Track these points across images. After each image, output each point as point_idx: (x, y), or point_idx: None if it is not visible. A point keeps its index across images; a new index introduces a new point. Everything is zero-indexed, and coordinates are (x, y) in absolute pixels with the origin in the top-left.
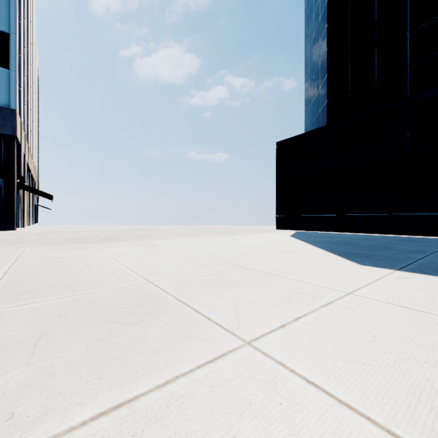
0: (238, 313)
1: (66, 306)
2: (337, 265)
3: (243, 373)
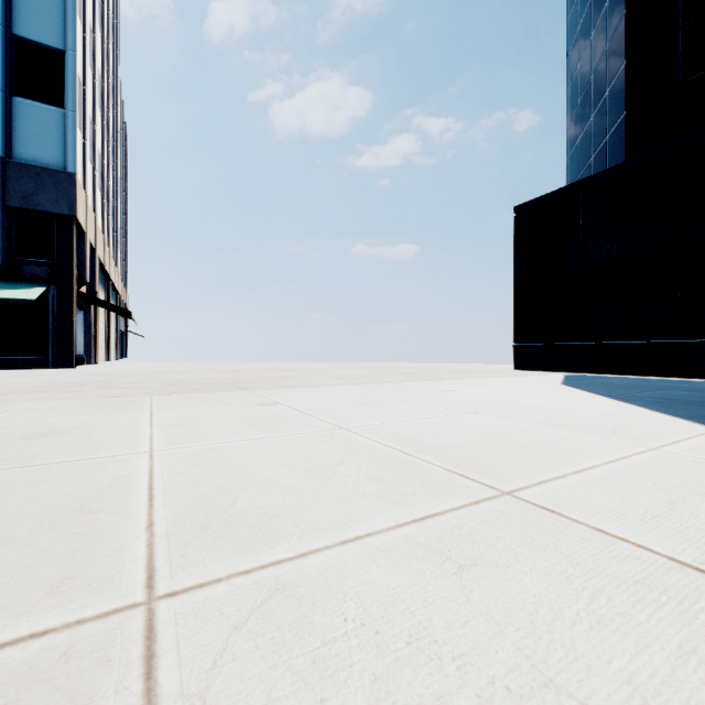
0: None
1: None
2: None
3: None
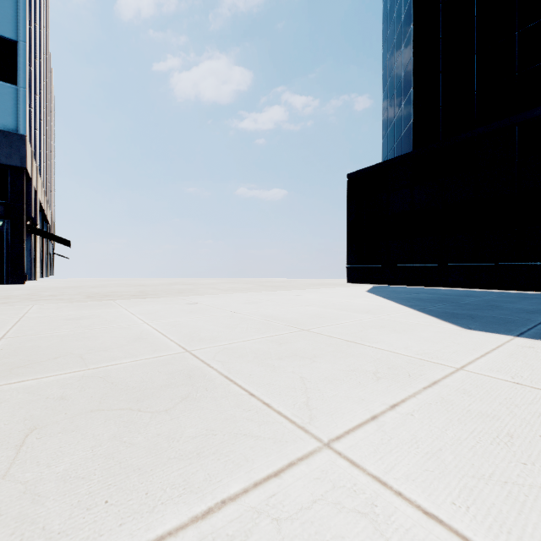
0: (308, 397)
1: (72, 386)
2: (434, 329)
3: (323, 496)
